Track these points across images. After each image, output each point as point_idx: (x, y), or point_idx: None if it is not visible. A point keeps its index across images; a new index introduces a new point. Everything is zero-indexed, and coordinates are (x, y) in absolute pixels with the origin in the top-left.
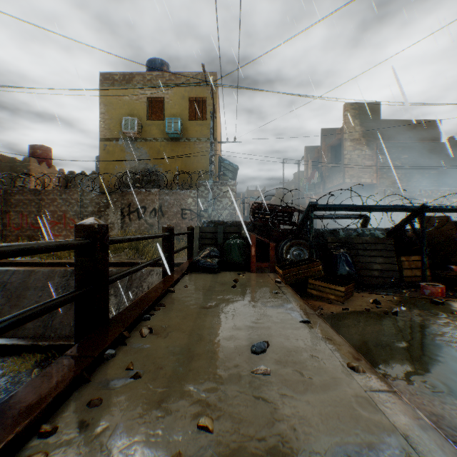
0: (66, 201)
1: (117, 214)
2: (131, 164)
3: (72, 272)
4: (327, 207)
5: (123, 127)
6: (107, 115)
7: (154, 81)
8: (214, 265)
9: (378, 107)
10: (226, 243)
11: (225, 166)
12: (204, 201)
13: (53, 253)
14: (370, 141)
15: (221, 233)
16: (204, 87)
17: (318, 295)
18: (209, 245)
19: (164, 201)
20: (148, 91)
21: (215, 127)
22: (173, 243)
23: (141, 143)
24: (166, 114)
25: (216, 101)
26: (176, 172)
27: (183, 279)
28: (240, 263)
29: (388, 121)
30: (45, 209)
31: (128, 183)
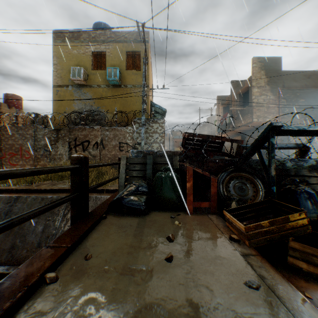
0: (22, 135)
1: (65, 147)
2: (79, 106)
3: (16, 198)
4: (293, 130)
5: (72, 75)
6: (59, 66)
7: (98, 38)
8: (141, 206)
9: (280, 60)
10: (156, 176)
11: (156, 110)
12: (138, 136)
13: (7, 180)
14: (273, 88)
15: (151, 163)
16: (139, 43)
17: (312, 271)
18: (137, 178)
19: (105, 135)
20: (93, 47)
21: (147, 76)
22: (88, 178)
23: (87, 89)
24: (108, 65)
25: (148, 54)
26: (115, 111)
27: (95, 231)
28: (173, 201)
29: (288, 71)
30: (4, 143)
31: (76, 121)
